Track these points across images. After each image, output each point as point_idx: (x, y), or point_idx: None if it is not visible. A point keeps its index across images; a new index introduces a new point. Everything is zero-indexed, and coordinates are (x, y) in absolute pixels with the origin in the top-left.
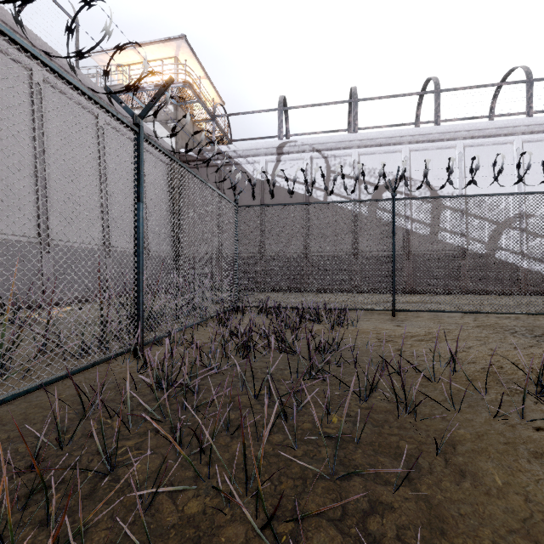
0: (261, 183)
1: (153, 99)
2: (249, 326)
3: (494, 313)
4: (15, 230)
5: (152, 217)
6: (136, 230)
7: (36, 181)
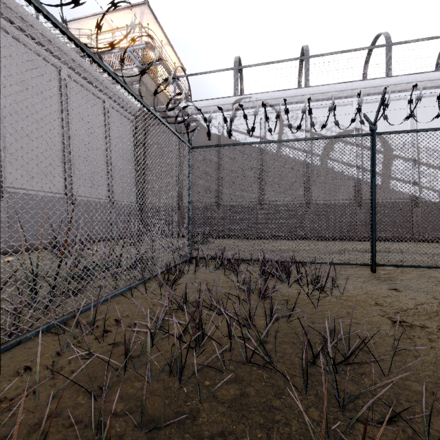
0: (218, 137)
1: None
2: (199, 297)
3: None
4: None
5: (117, 169)
6: None
7: None
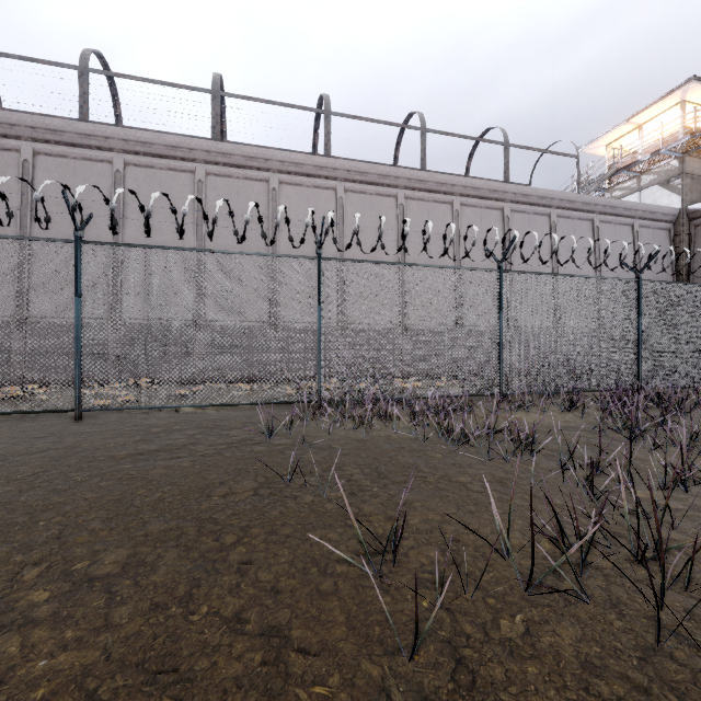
0: None
1: (647, 263)
2: None
3: None
4: (543, 325)
5: (648, 293)
6: (636, 331)
7: (553, 289)
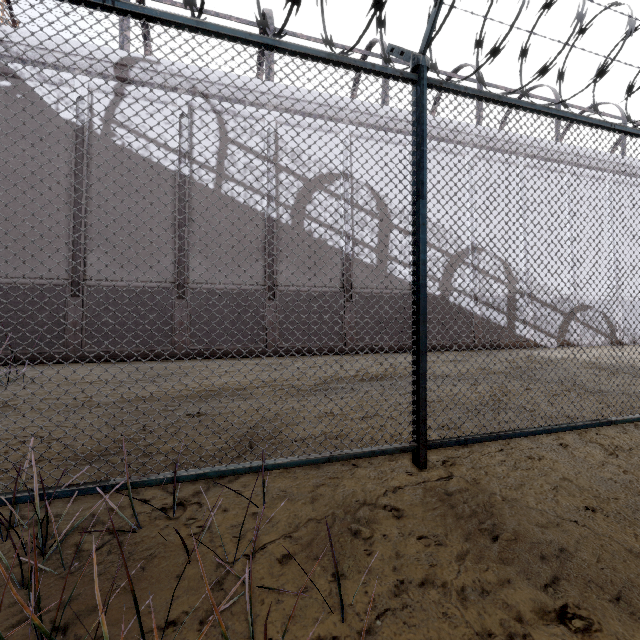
0: (77, 130)
1: None
2: None
3: (624, 421)
4: None
5: None
6: None
7: None
